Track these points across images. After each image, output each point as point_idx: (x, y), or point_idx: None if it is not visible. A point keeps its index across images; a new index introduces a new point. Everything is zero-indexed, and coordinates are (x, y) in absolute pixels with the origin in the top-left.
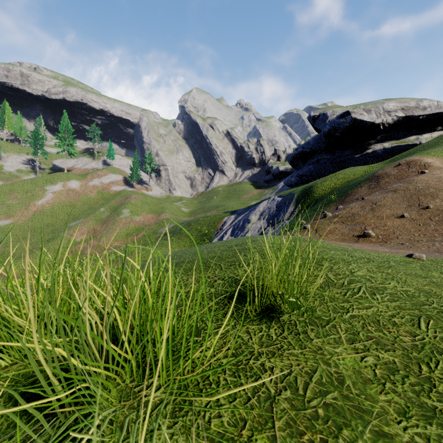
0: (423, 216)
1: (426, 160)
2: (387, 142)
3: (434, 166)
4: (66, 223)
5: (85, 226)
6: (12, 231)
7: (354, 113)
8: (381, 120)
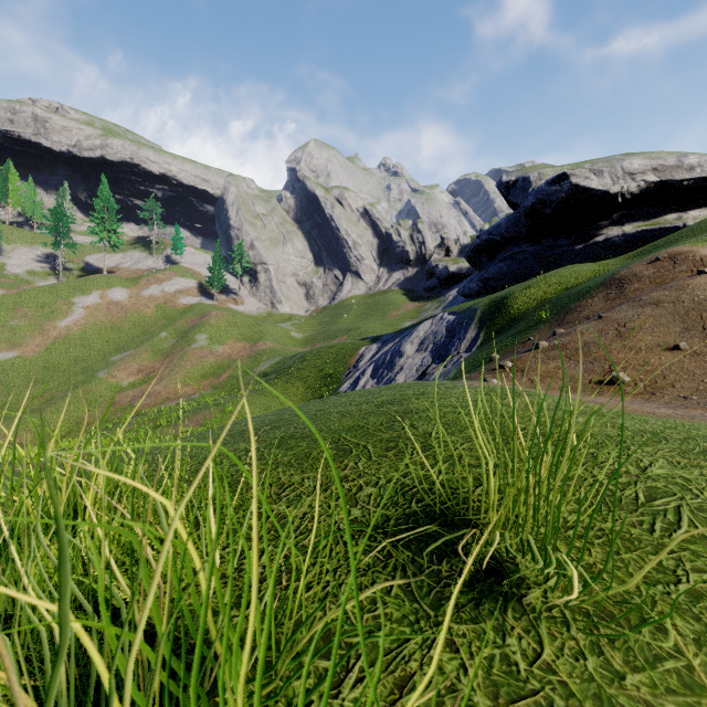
0: None
1: (704, 251)
2: (630, 224)
3: None
4: (105, 357)
5: (136, 362)
6: (19, 370)
7: (574, 177)
8: (620, 188)
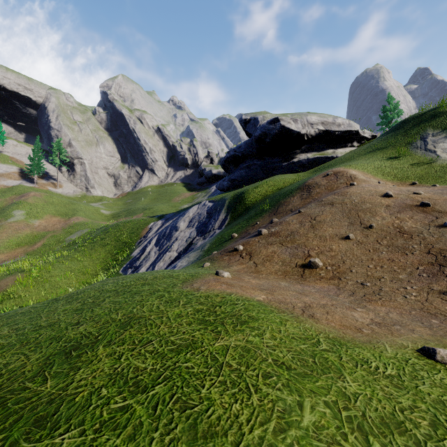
0: (370, 238)
1: (351, 172)
2: (310, 153)
3: (359, 178)
4: None
5: None
6: None
7: (282, 121)
8: (306, 131)
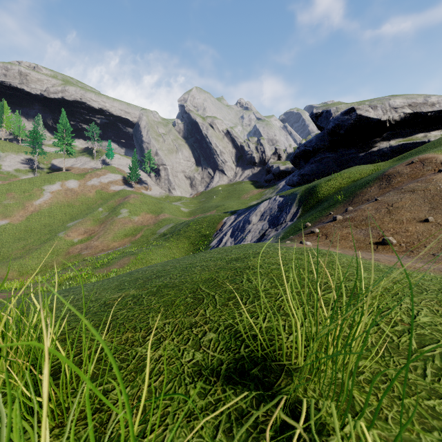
0: None
1: None
2: (394, 140)
3: None
4: (63, 224)
5: (83, 226)
6: (9, 231)
7: (359, 110)
8: (388, 117)
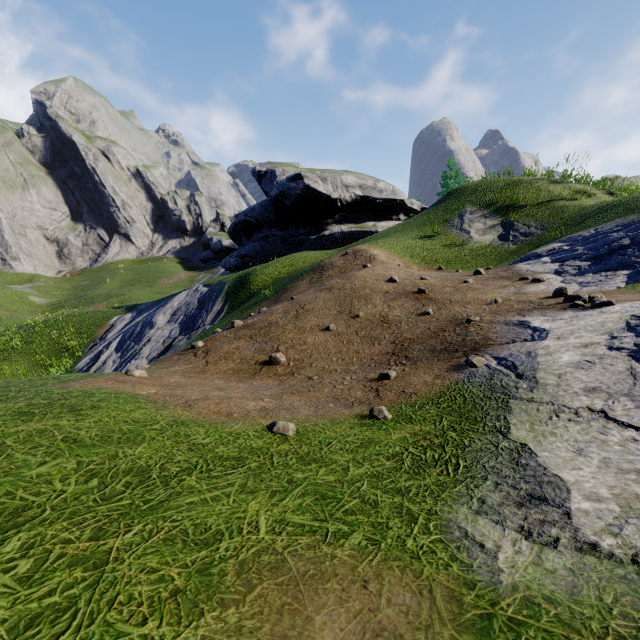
0: (351, 328)
1: (373, 251)
2: (346, 224)
3: (379, 260)
4: None
5: None
6: None
7: (307, 179)
8: (339, 195)
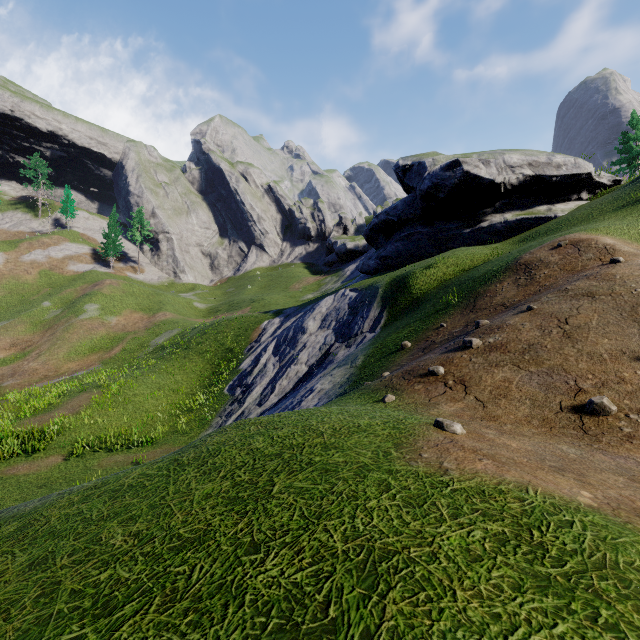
0: None
1: (604, 240)
2: (509, 212)
3: (623, 251)
4: None
5: (8, 335)
6: None
7: (466, 164)
8: (503, 179)
